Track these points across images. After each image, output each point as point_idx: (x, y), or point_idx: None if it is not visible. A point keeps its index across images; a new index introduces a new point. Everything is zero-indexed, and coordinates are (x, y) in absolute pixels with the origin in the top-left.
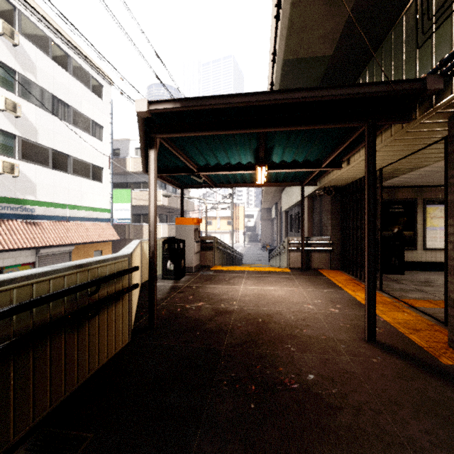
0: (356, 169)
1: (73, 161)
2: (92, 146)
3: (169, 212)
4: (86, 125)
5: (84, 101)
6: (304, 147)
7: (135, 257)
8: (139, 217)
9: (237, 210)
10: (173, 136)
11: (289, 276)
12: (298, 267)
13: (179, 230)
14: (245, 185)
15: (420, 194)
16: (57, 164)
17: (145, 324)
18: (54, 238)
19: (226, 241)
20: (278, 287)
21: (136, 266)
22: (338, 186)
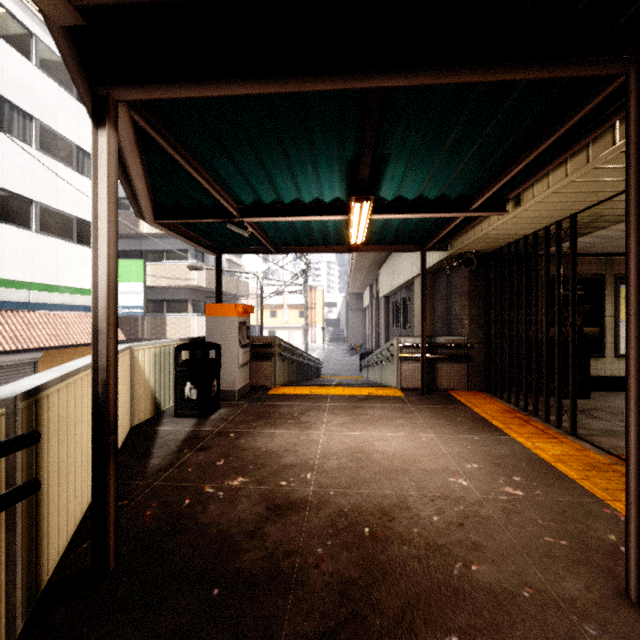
0: (529, 216)
1: (41, 210)
2: (77, 188)
3: (208, 297)
4: (67, 154)
5: (61, 114)
6: (448, 162)
7: (80, 390)
8: (160, 305)
9: (313, 295)
10: (157, 97)
11: (403, 405)
12: (415, 388)
13: (211, 326)
14: (327, 249)
15: (609, 267)
16: (9, 214)
17: (90, 559)
18: (1, 340)
19: (297, 341)
20: (389, 431)
21: (29, 431)
22: (482, 252)
